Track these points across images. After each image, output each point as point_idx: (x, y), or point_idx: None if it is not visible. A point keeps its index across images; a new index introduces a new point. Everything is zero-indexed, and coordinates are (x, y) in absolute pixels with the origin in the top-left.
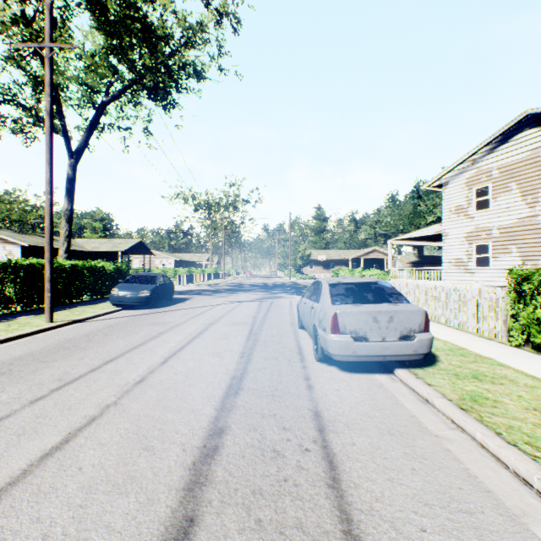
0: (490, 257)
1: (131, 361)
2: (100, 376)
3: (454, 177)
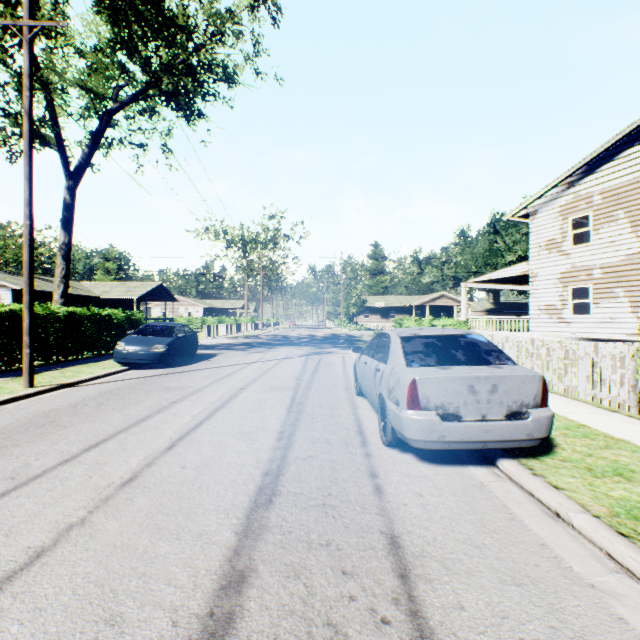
0: (591, 303)
1: (124, 446)
2: (72, 472)
3: (545, 204)
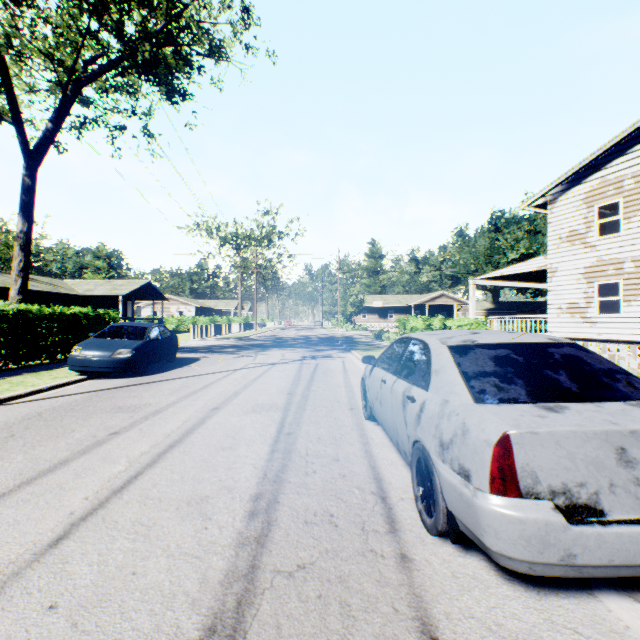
0: (621, 300)
1: None
2: None
3: (566, 191)
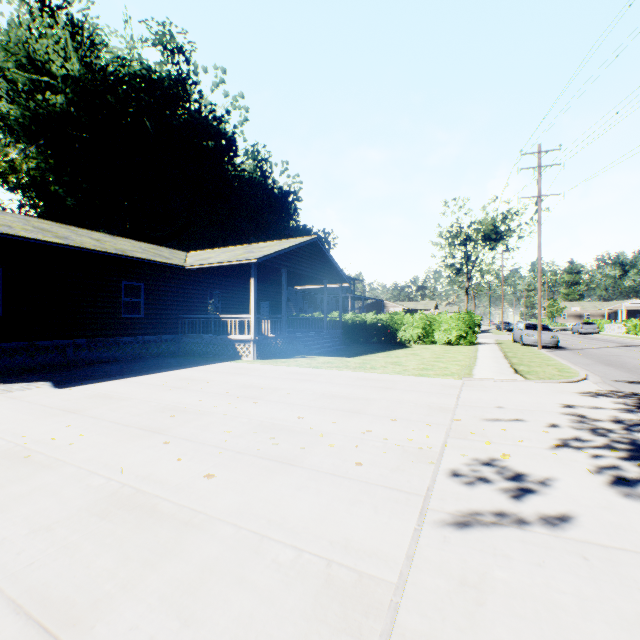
0: None
1: None
2: None
3: None
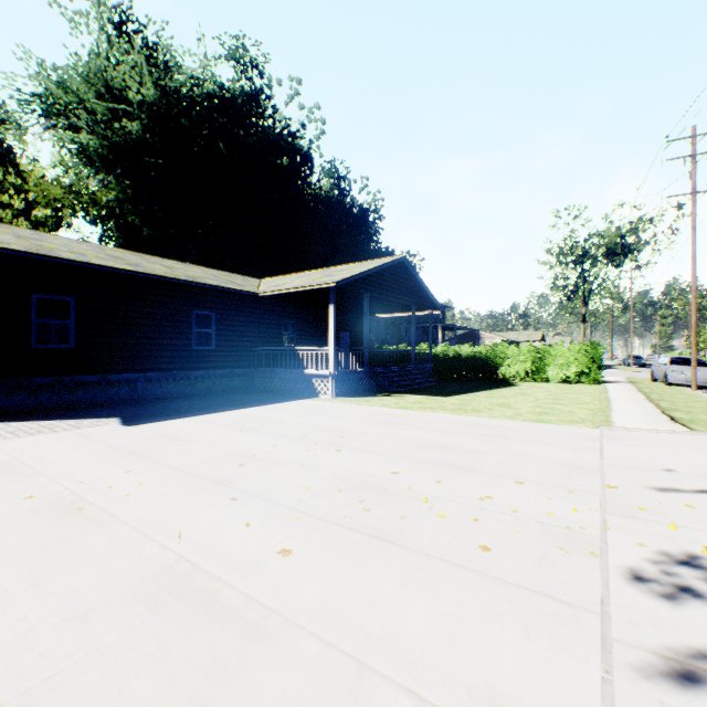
0: None
1: None
2: None
3: None
